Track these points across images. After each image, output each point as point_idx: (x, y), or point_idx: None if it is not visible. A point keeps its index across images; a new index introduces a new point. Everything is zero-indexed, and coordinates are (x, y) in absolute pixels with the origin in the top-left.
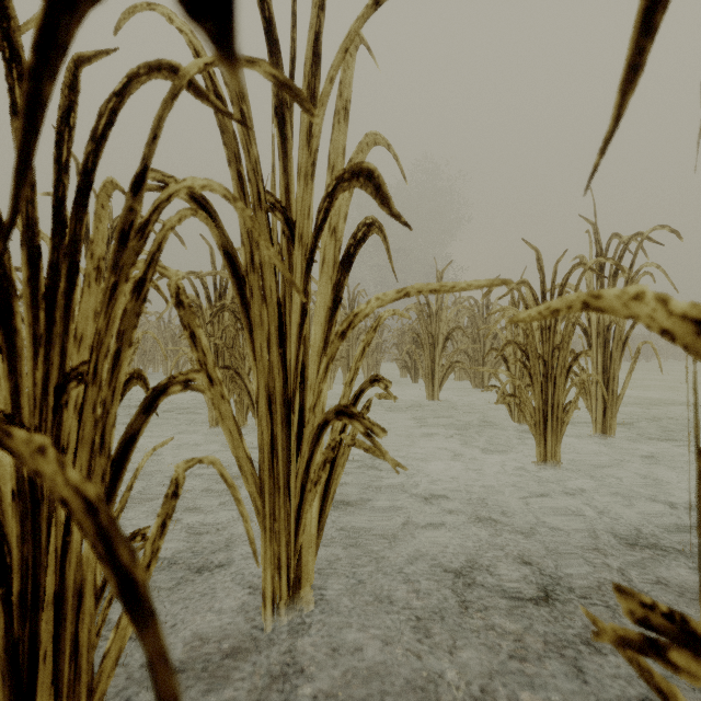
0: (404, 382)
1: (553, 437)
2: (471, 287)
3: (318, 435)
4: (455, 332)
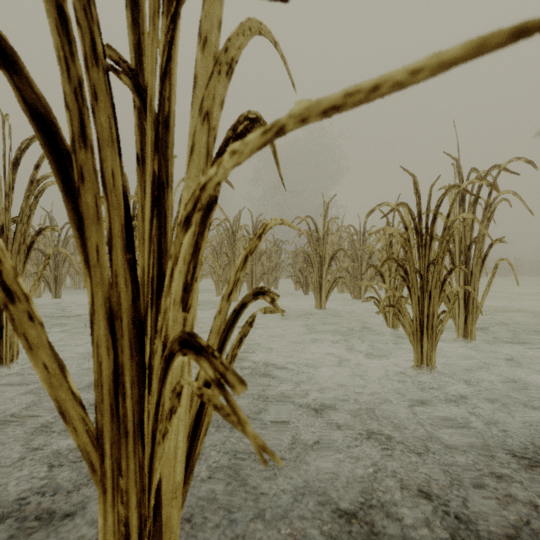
0: (298, 294)
1: (429, 343)
2: (421, 73)
3: (164, 371)
4: (338, 254)
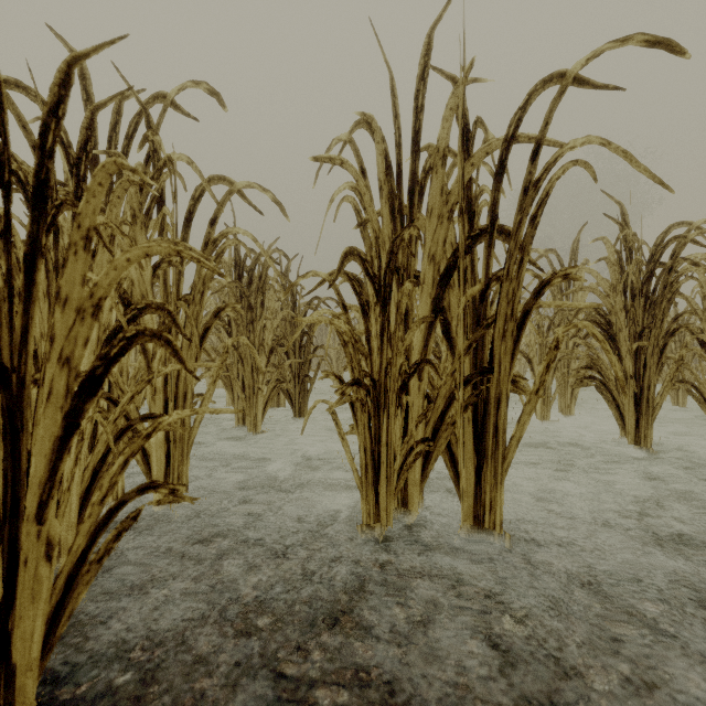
0: None
1: (682, 395)
2: None
3: None
4: None
